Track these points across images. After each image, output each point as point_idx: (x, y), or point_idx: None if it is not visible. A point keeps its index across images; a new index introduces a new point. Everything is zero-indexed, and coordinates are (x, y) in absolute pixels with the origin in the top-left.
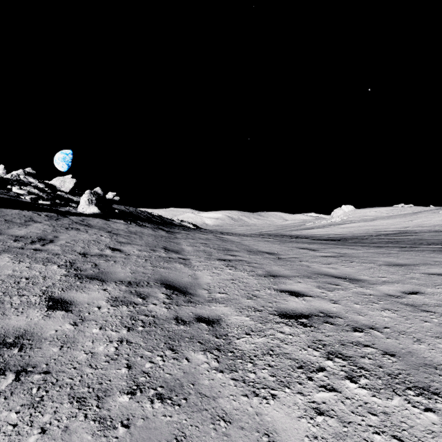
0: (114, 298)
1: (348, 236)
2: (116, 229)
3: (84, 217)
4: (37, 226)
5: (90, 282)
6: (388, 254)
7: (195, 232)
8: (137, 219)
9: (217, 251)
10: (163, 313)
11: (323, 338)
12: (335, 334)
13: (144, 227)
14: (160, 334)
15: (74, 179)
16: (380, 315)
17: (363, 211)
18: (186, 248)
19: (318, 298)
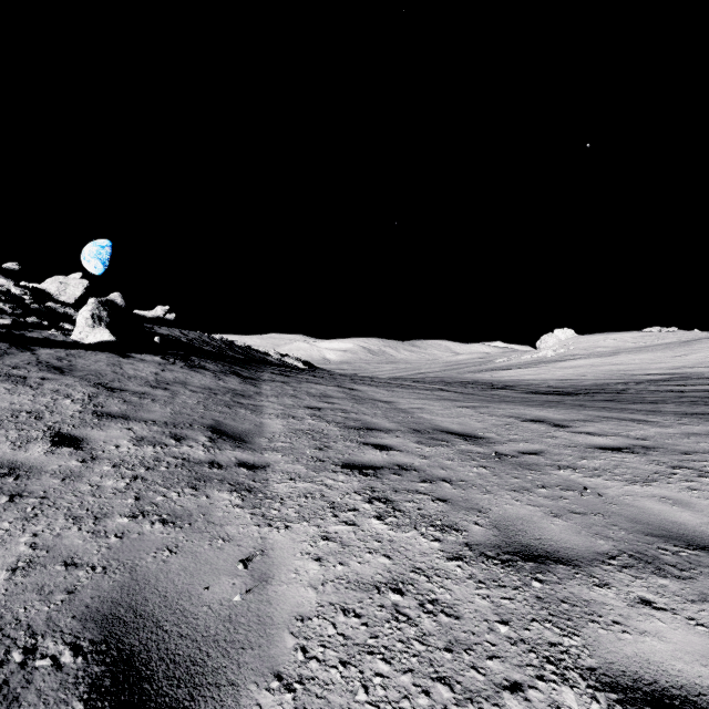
0: None
1: (584, 384)
2: (127, 377)
3: (76, 350)
4: None
5: None
6: None
7: (303, 378)
8: (192, 354)
9: (343, 431)
10: None
11: None
12: None
13: (200, 370)
14: None
15: (84, 281)
16: None
17: (593, 339)
18: (269, 426)
19: None
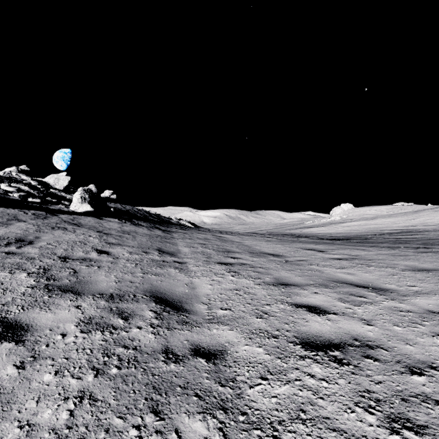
0: (87, 320)
1: (351, 235)
2: (108, 228)
3: (76, 215)
4: (20, 225)
5: (62, 295)
6: (405, 256)
7: (193, 231)
8: (132, 218)
9: (217, 252)
10: (148, 342)
11: (372, 386)
12: (387, 379)
13: (139, 226)
14: (141, 381)
15: (68, 177)
16: (435, 344)
17: (363, 210)
18: (182, 250)
19: (344, 316)
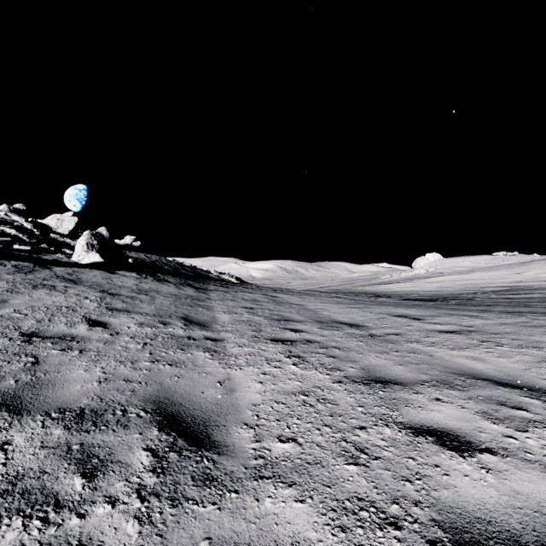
0: (7, 482)
1: (444, 294)
2: (118, 286)
3: (78, 268)
4: None
5: None
6: (543, 328)
7: (238, 289)
8: (157, 272)
9: (270, 321)
10: None
11: None
12: None
13: (165, 283)
14: None
15: (75, 218)
16: None
17: (454, 261)
18: (220, 318)
19: (511, 457)
